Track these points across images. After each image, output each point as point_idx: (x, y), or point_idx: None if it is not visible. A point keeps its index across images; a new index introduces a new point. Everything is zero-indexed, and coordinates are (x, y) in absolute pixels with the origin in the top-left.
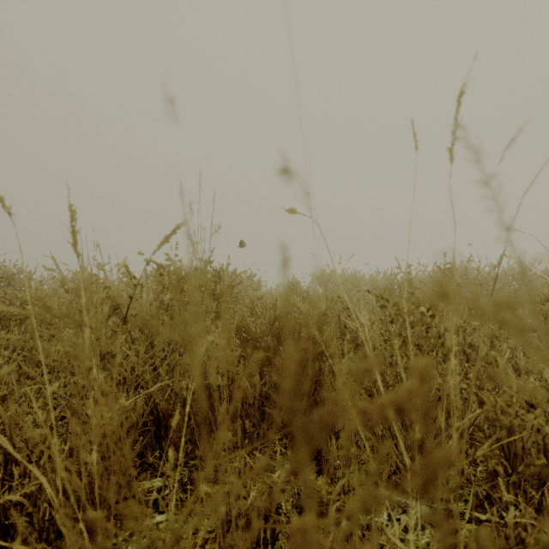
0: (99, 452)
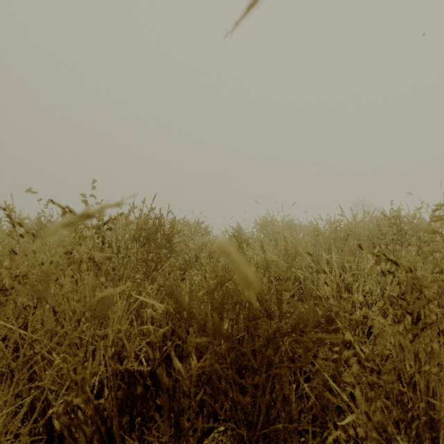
0: None
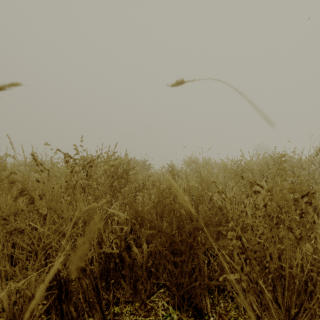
0: None
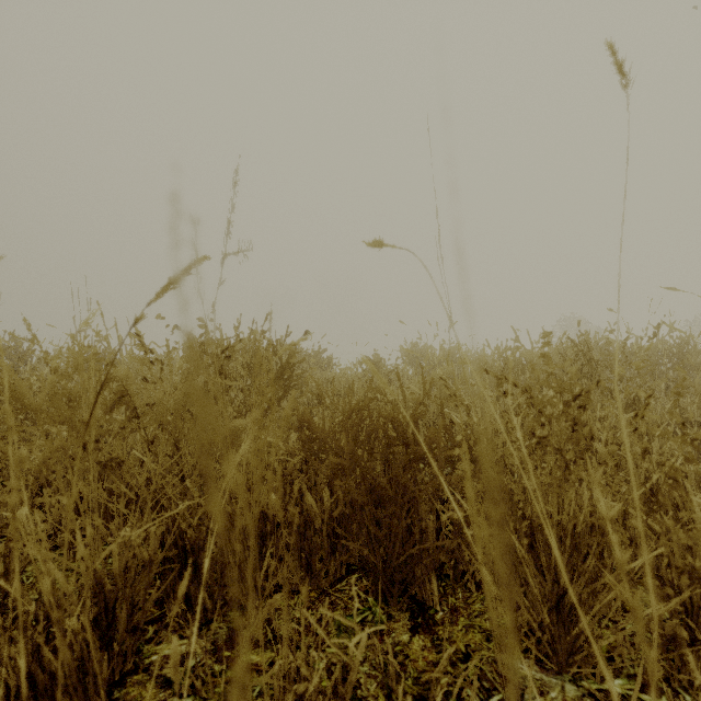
0: (92, 608)
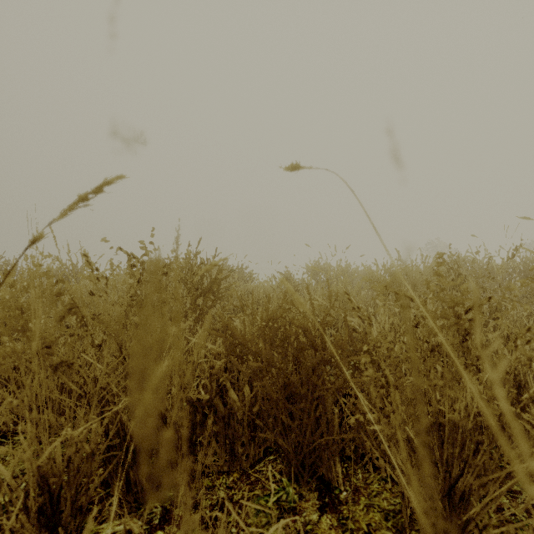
0: (37, 499)
